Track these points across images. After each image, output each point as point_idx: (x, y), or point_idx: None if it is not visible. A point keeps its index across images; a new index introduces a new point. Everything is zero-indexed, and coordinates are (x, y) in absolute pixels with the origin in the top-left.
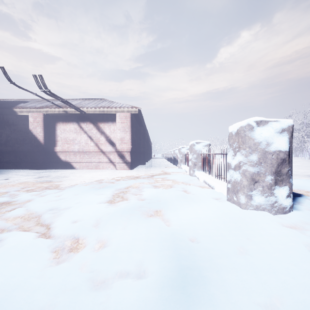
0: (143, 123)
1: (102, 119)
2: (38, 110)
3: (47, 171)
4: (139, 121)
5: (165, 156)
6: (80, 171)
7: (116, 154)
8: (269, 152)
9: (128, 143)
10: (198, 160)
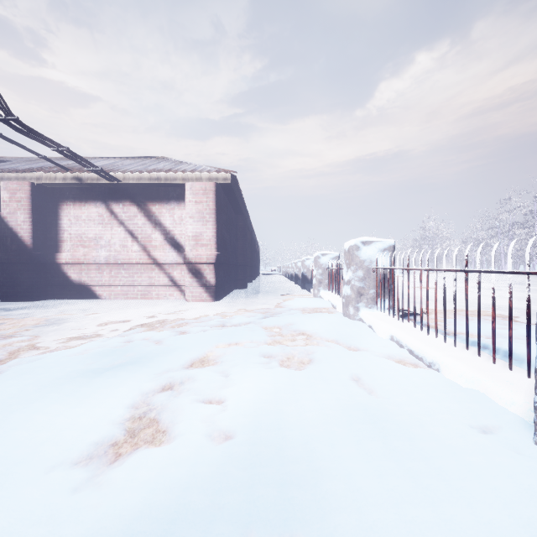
0: (242, 207)
1: (156, 196)
2: (19, 176)
3: (36, 305)
4: (235, 203)
5: (285, 271)
6: (107, 305)
7: (186, 268)
8: None
9: (209, 245)
10: (368, 284)
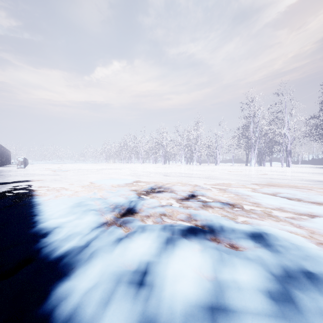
0: None
1: None
2: None
3: None
4: None
5: None
6: None
7: None
8: (20, 161)
9: None
10: None
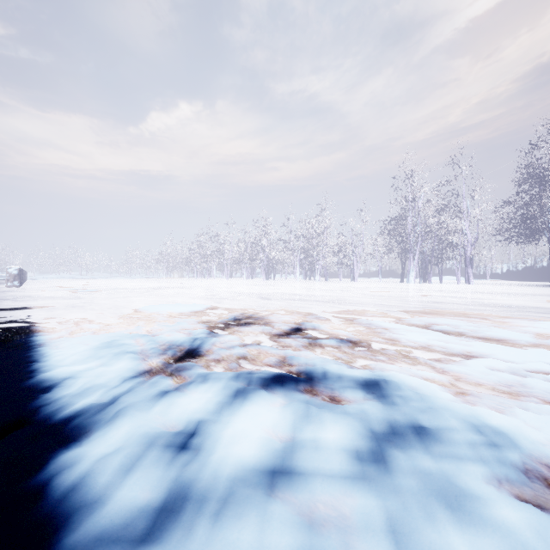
0: None
1: None
2: None
3: None
4: None
5: None
6: None
7: None
8: (12, 274)
9: None
10: None
